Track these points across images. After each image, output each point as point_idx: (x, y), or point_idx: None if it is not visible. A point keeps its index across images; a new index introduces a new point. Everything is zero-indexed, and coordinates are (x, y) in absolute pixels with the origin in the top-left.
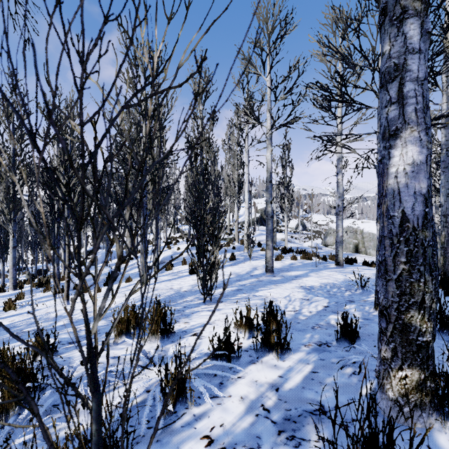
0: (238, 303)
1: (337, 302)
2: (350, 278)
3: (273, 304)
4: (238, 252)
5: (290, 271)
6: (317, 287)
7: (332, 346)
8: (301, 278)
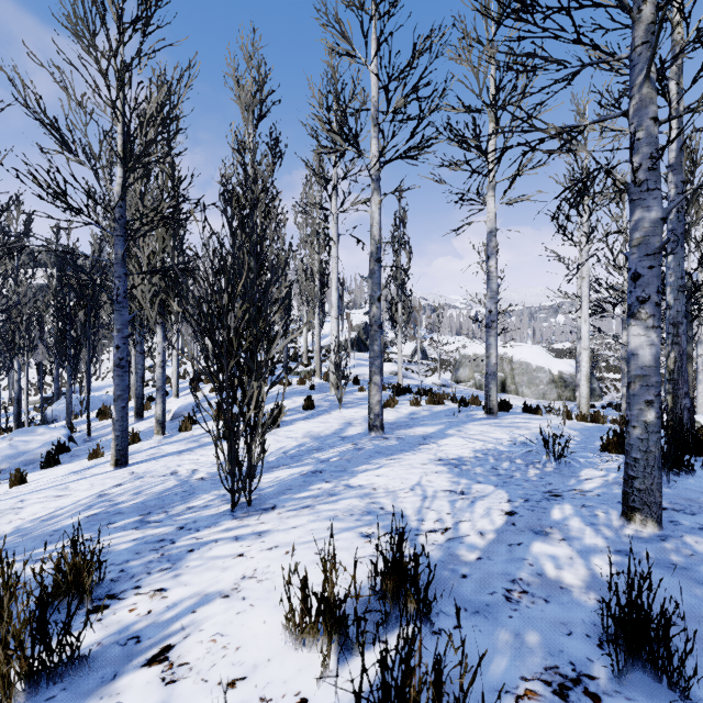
0: (312, 510)
1: (527, 499)
2: (520, 438)
3: (391, 511)
4: (319, 394)
5: (413, 428)
6: (470, 459)
7: (607, 699)
8: (434, 441)
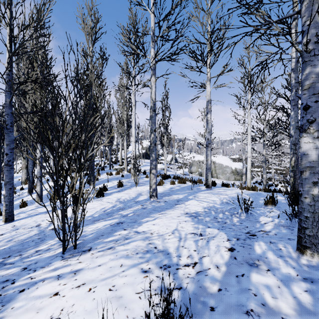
0: (113, 250)
1: (238, 238)
2: (224, 200)
3: (161, 249)
4: (126, 179)
5: (172, 195)
6: (202, 213)
7: None
8: (183, 203)
